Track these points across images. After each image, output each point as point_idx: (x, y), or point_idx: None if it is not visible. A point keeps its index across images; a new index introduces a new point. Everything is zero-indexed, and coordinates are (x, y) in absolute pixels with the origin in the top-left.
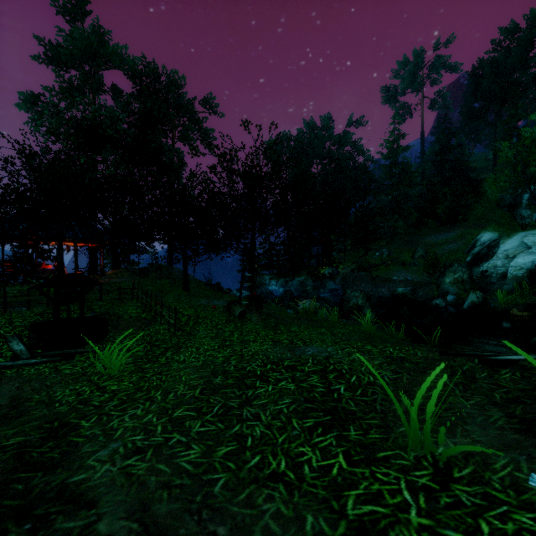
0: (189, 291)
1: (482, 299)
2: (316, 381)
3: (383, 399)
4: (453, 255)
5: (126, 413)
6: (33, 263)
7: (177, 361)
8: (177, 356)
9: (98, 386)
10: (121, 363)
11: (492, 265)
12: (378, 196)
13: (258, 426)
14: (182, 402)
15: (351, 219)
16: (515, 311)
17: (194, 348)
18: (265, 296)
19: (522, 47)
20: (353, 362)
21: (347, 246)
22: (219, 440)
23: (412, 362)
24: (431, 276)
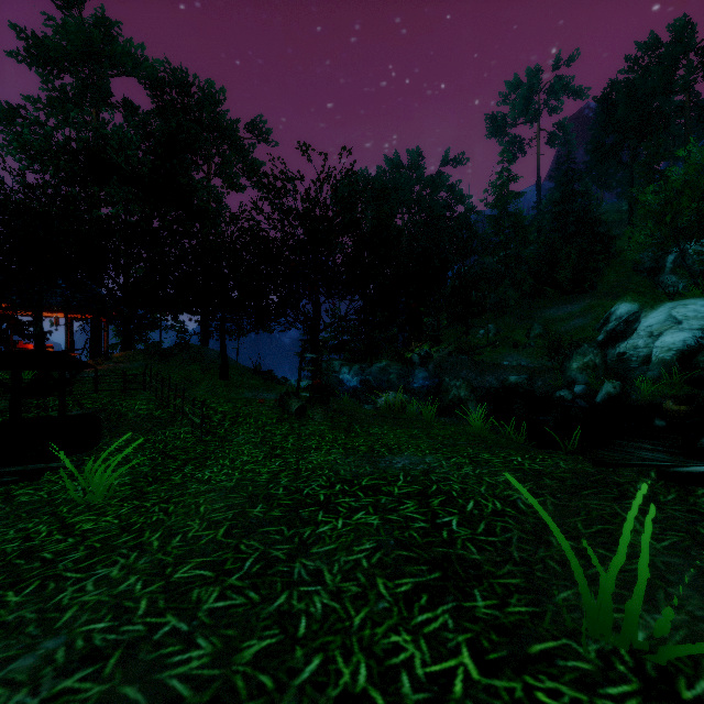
0: (229, 381)
1: (621, 390)
2: (413, 510)
3: (521, 539)
4: (580, 332)
5: (91, 574)
6: (8, 342)
7: (199, 480)
8: (199, 472)
9: (63, 523)
10: (108, 485)
11: (632, 346)
12: (483, 257)
13: (318, 595)
14: (194, 551)
15: (447, 287)
16: (670, 405)
17: (228, 460)
18: (333, 388)
19: (665, 66)
20: (465, 478)
21: (443, 322)
22: (247, 625)
23: (555, 477)
24: (552, 361)
